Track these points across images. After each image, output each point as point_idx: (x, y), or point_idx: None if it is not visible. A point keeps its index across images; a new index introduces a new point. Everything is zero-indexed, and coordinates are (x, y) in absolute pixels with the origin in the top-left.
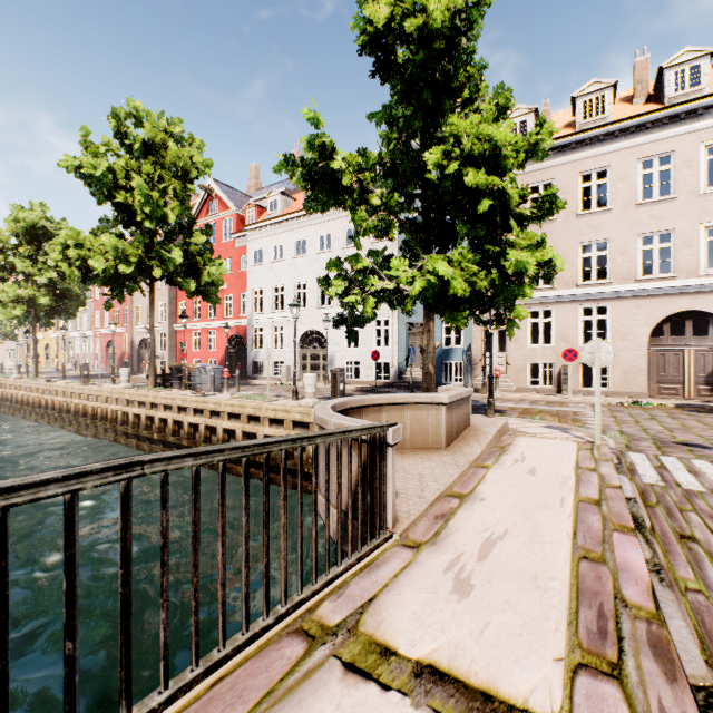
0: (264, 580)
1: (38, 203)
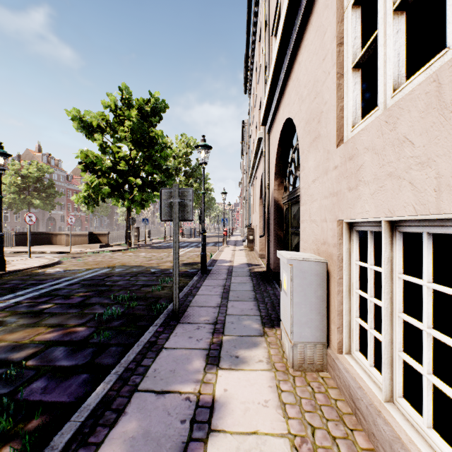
0: None
1: None
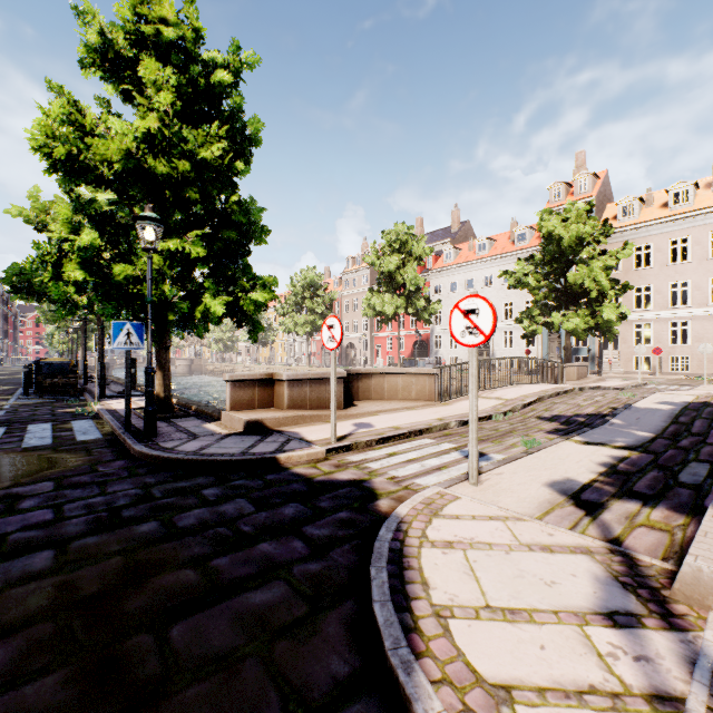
0: (550, 378)
1: (313, 267)
